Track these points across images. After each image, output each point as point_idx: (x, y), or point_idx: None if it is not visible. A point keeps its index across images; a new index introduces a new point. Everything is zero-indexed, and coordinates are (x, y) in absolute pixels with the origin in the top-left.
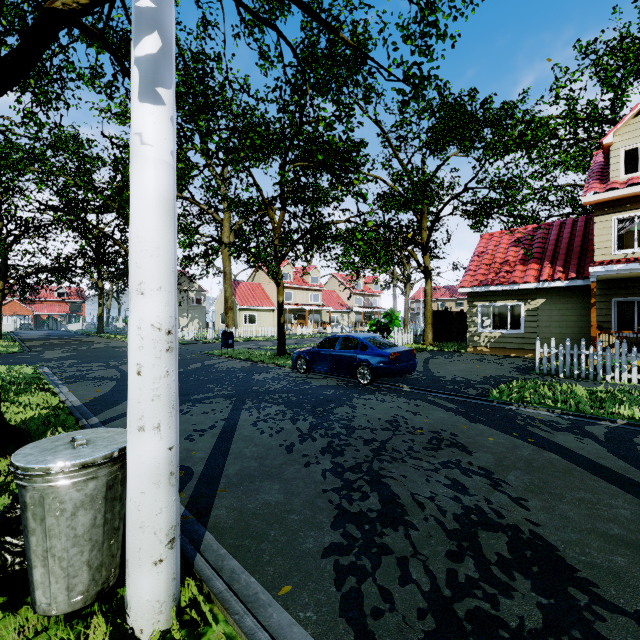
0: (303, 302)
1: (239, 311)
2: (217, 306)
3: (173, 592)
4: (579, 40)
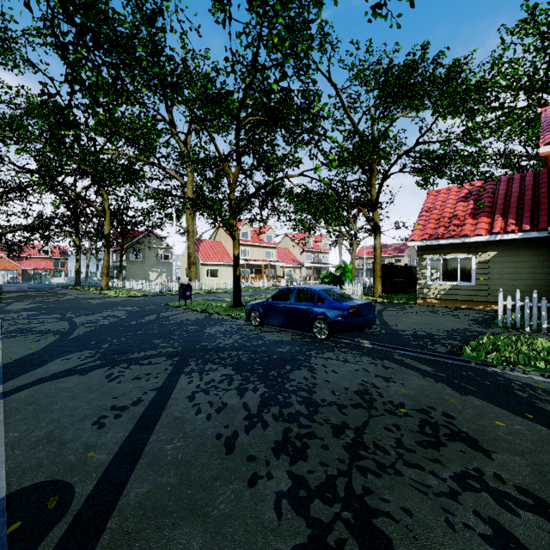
0: (259, 258)
1: (201, 266)
2: (182, 262)
3: None
4: (526, 0)
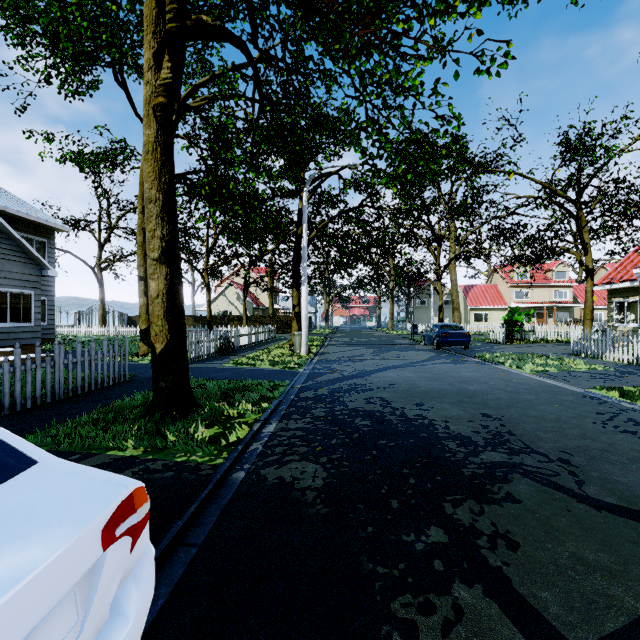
0: (543, 300)
1: (469, 311)
2: None
3: (306, 352)
4: None
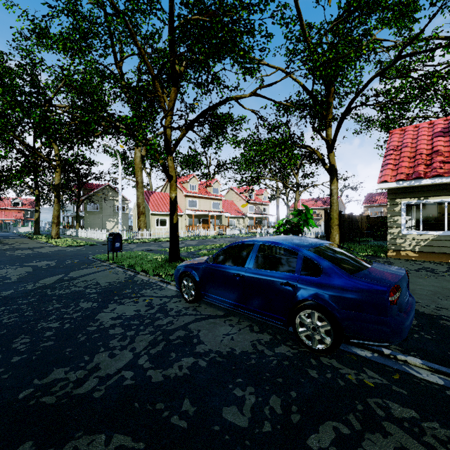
0: (206, 209)
1: (151, 216)
2: (134, 212)
3: None
4: None
